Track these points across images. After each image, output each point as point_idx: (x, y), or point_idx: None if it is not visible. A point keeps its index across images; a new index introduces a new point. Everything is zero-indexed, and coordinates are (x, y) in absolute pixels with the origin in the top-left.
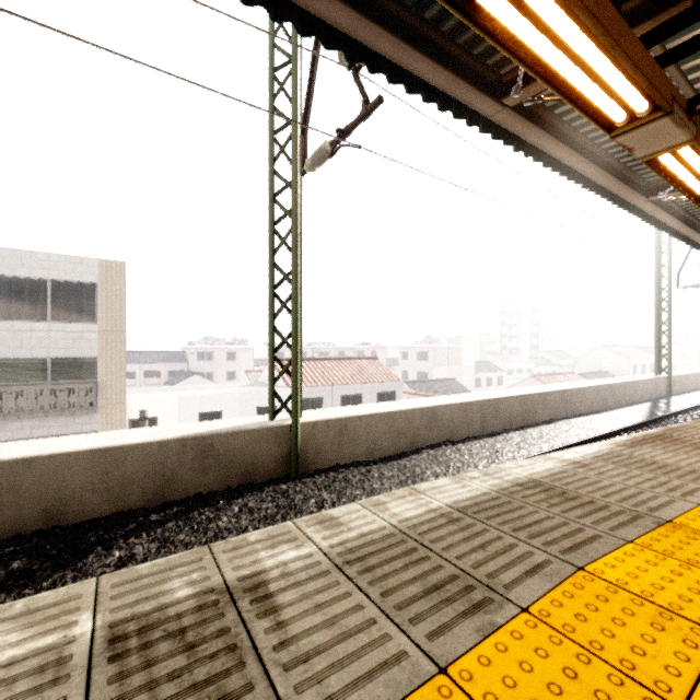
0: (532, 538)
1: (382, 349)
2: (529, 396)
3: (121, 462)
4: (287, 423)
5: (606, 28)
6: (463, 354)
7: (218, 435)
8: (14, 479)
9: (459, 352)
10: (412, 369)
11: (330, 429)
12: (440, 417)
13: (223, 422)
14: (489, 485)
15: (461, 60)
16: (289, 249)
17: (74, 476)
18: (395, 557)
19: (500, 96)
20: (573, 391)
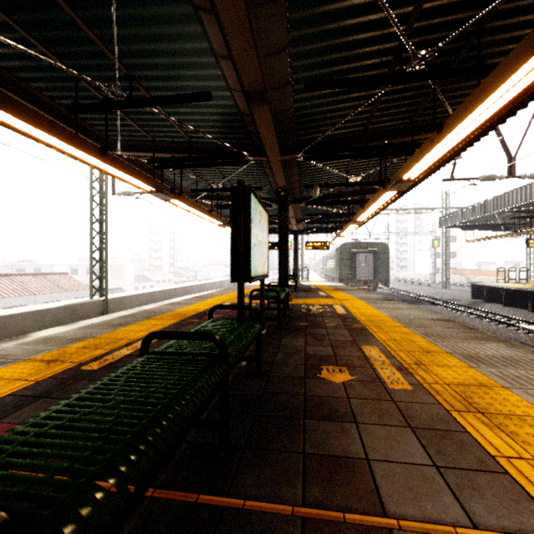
0: (207, 297)
1: (48, 266)
2: (186, 287)
3: (43, 316)
4: (101, 299)
5: (216, 220)
6: (126, 270)
7: (77, 304)
8: (5, 324)
9: (123, 269)
10: (83, 282)
11: (117, 301)
12: (155, 296)
13: (68, 301)
14: (196, 296)
15: (183, 189)
16: (98, 222)
17: (27, 322)
18: (190, 300)
19: (191, 197)
20: (202, 285)
